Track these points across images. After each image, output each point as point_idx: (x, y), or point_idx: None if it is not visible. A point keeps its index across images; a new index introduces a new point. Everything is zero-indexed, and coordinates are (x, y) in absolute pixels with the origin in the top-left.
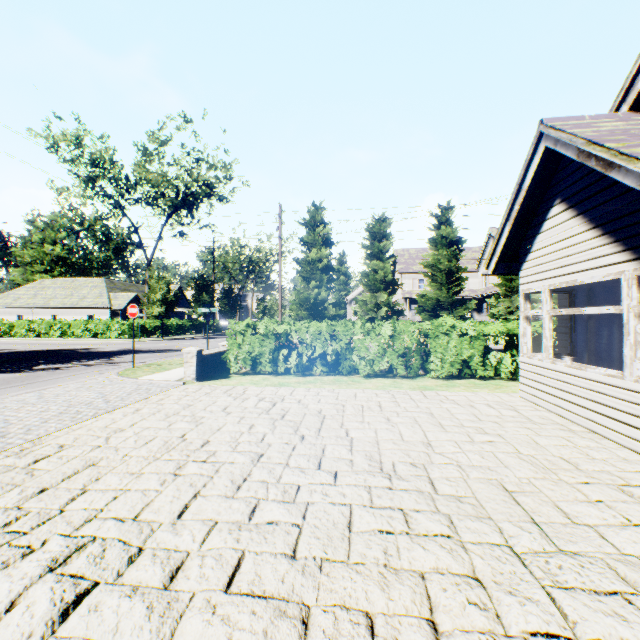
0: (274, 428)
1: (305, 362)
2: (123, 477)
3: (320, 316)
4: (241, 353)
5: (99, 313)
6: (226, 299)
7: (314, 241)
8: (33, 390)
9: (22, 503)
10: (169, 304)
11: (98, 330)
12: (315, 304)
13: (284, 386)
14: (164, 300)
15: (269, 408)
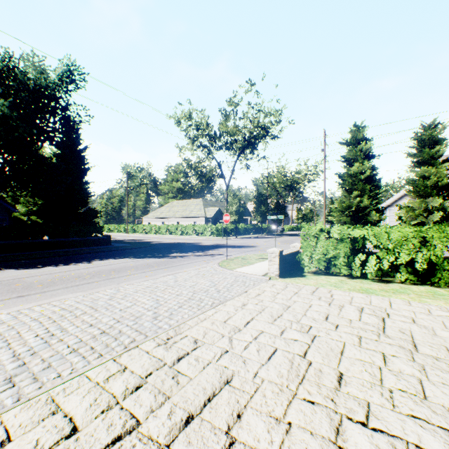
0: (422, 369)
1: (385, 268)
2: (267, 424)
3: (361, 221)
4: (315, 255)
5: (199, 220)
6: (275, 209)
7: (355, 156)
8: (171, 273)
9: (171, 440)
10: (240, 214)
11: (199, 231)
12: (356, 211)
13: (371, 293)
14: (237, 211)
15: (381, 326)
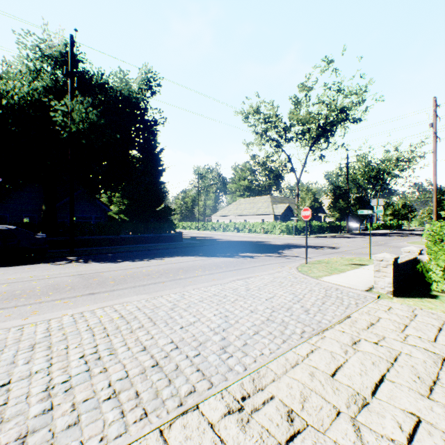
0: None
1: None
2: None
3: None
4: None
5: (267, 218)
6: (357, 204)
7: None
8: (240, 277)
9: None
10: (313, 210)
11: (267, 229)
12: None
13: None
14: (310, 207)
15: None
